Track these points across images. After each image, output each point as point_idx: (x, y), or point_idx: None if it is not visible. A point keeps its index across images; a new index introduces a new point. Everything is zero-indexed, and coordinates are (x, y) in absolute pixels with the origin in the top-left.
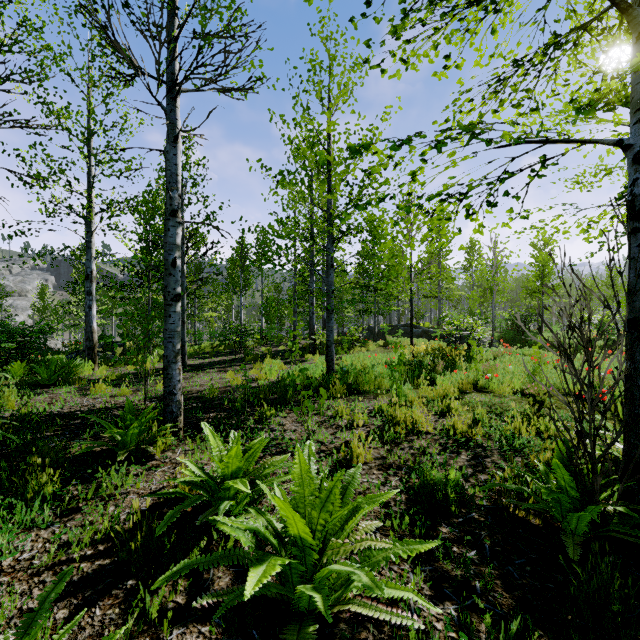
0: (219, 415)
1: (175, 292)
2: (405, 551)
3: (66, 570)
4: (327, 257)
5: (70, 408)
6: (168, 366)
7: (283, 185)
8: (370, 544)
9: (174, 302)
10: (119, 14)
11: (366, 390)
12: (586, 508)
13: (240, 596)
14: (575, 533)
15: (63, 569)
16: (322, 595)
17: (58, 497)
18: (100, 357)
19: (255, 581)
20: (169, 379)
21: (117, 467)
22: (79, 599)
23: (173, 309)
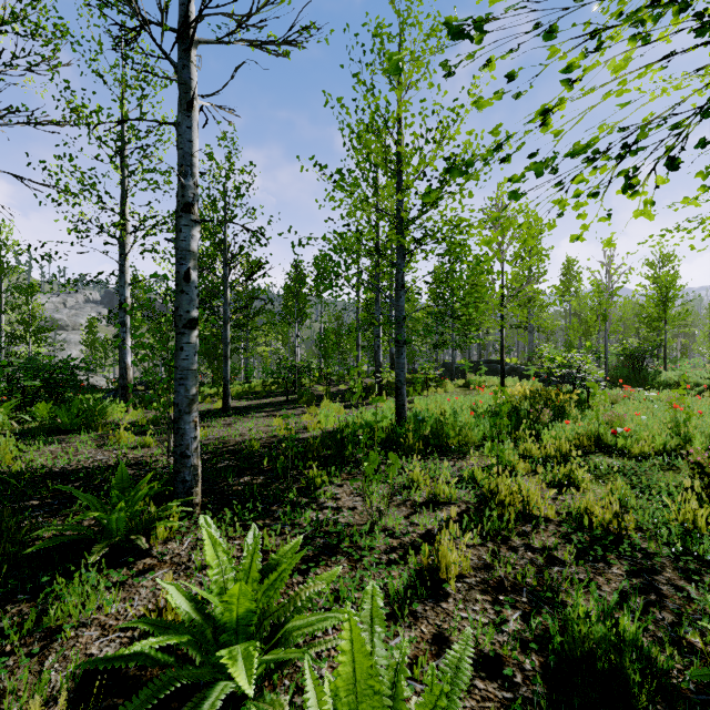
0: (255, 480)
1: (189, 316)
2: None
3: None
4: (397, 275)
5: (77, 464)
6: (179, 418)
7: (341, 186)
8: None
9: (187, 330)
10: None
11: (448, 446)
12: None
13: None
14: None
15: None
16: None
17: None
18: (139, 397)
19: None
20: (180, 436)
21: (87, 573)
22: None
23: (186, 339)
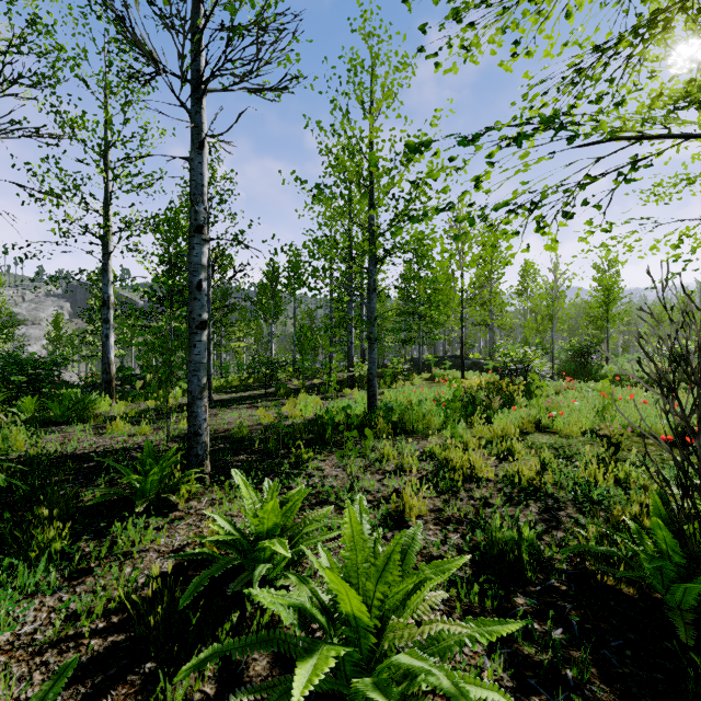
0: (250, 458)
1: (201, 319)
2: (482, 634)
3: (69, 661)
4: (369, 280)
5: (84, 449)
6: (193, 403)
7: (320, 200)
8: (442, 628)
9: (199, 330)
10: (137, 1)
11: (413, 429)
12: (694, 578)
13: (284, 695)
14: (680, 607)
15: (70, 647)
16: (388, 699)
17: (67, 555)
18: (118, 391)
19: (304, 681)
20: (194, 417)
21: (135, 519)
22: (88, 687)
23: (198, 338)
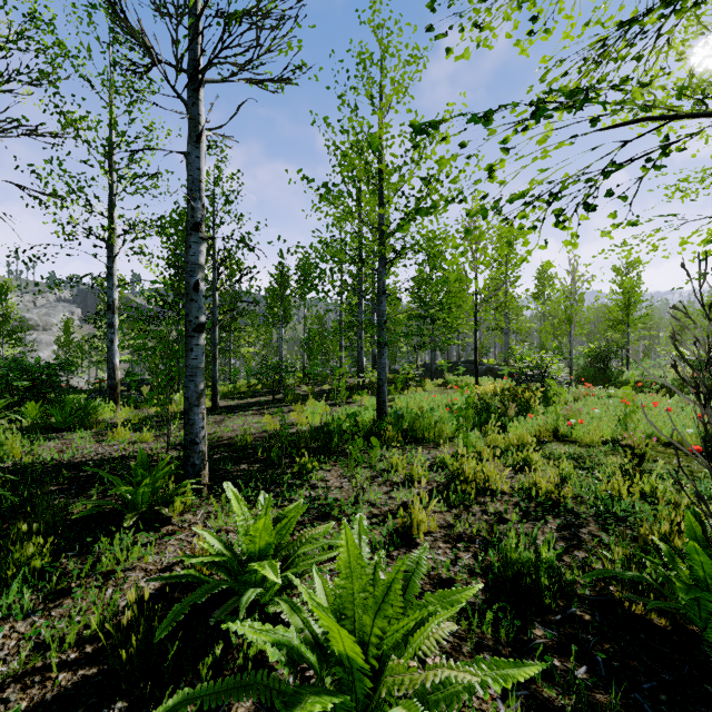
0: (251, 467)
1: (198, 321)
2: (495, 679)
3: None
4: (378, 282)
5: (82, 457)
6: (189, 410)
7: (327, 199)
8: (448, 674)
9: (196, 333)
10: None
11: (424, 438)
12: None
13: None
14: None
15: (35, 681)
16: None
17: (48, 573)
18: (124, 397)
19: None
20: (190, 425)
21: (123, 534)
22: None
23: (195, 342)
